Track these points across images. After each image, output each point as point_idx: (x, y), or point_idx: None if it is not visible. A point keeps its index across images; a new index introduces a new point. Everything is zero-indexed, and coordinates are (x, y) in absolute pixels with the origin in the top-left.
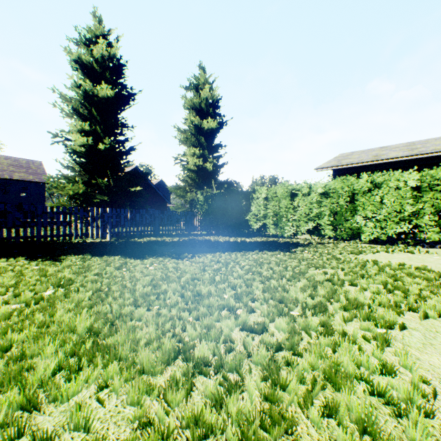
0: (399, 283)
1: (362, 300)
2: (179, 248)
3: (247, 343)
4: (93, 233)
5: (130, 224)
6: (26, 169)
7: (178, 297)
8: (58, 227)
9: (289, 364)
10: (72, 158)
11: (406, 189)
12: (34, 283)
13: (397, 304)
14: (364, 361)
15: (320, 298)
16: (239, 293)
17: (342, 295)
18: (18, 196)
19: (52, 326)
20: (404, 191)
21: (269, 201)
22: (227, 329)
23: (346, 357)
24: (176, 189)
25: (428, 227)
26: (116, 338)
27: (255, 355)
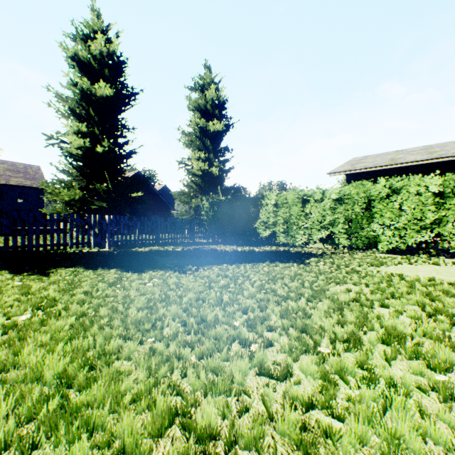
0: (439, 305)
1: (401, 328)
2: (182, 259)
3: (267, 396)
4: (90, 242)
5: (131, 233)
6: (23, 174)
7: (179, 323)
8: (51, 236)
9: (327, 435)
10: (69, 162)
11: (428, 194)
12: (10, 304)
13: (446, 334)
14: (431, 430)
15: (352, 327)
16: (252, 320)
17: (375, 320)
18: (15, 202)
19: (12, 371)
20: (425, 197)
21: (278, 208)
22: (240, 375)
23: (407, 426)
24: (180, 194)
25: (451, 236)
26: (92, 393)
27: (280, 421)
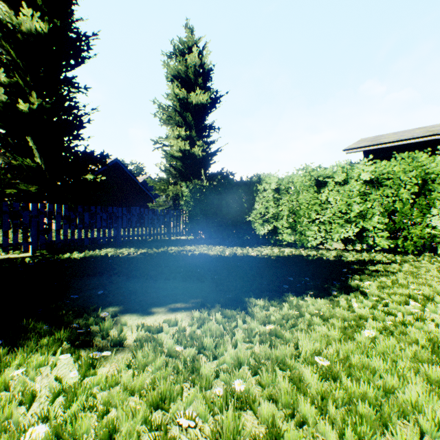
0: None
1: None
2: (125, 280)
3: None
4: None
5: (73, 229)
6: None
7: None
8: None
9: None
10: None
11: None
12: None
13: None
14: None
15: None
16: None
17: None
18: None
19: None
20: None
21: (281, 194)
22: None
23: None
24: (155, 180)
25: None
26: None
27: None
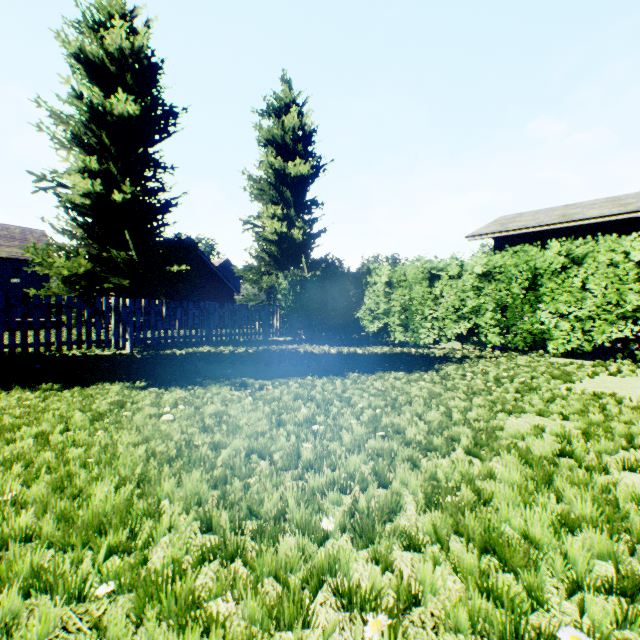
0: None
1: None
2: (243, 367)
3: None
4: (100, 341)
5: (166, 326)
6: (20, 241)
7: (199, 519)
8: (35, 330)
9: None
10: (71, 217)
11: (629, 265)
12: None
13: None
14: None
15: (604, 540)
16: (365, 522)
17: (633, 509)
18: (8, 282)
19: None
20: (624, 270)
21: (393, 288)
22: None
23: None
24: (245, 270)
25: None
26: None
27: None
